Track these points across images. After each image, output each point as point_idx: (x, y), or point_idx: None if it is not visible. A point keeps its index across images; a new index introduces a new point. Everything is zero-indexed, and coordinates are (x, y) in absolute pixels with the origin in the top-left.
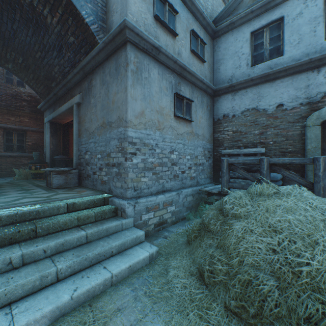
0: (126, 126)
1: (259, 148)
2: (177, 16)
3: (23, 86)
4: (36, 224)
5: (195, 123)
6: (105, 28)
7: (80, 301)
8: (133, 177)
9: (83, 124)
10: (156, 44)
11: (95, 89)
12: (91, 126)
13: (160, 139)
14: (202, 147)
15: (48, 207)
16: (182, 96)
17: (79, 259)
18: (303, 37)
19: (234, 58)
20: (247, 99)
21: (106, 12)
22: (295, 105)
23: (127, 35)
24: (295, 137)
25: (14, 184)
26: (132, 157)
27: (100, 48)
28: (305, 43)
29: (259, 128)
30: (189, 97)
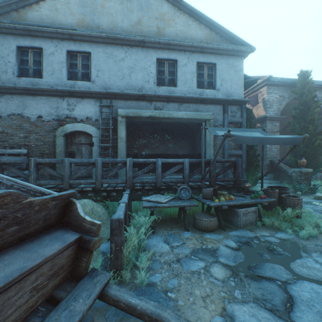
0: None
1: (23, 149)
2: None
3: None
4: None
5: None
6: None
7: None
8: None
9: None
10: None
11: None
12: None
13: None
14: None
15: None
16: None
17: None
18: (55, 72)
19: (1, 62)
20: (14, 105)
21: None
22: (51, 119)
23: None
24: (51, 143)
25: None
26: None
27: None
28: (57, 76)
29: (24, 132)
30: None
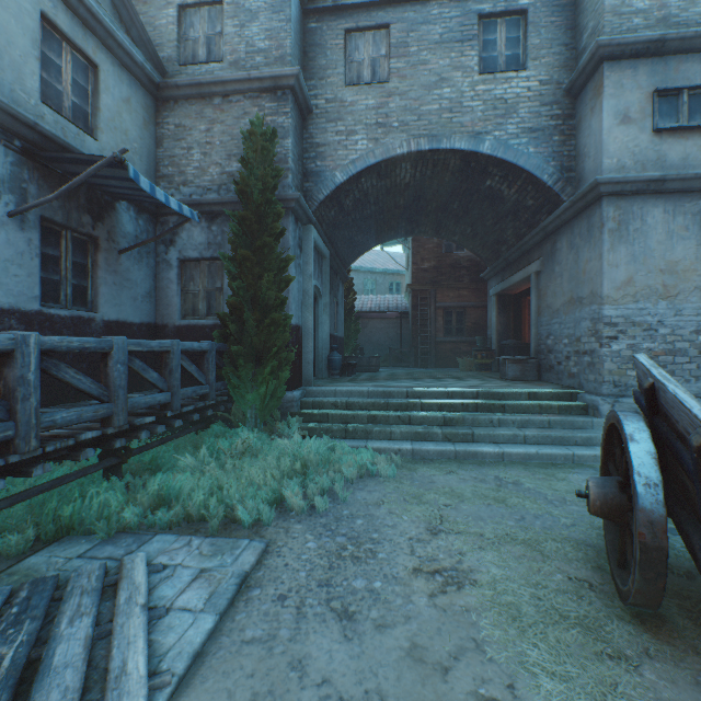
0: (600, 303)
1: None
2: None
3: (461, 249)
4: (504, 402)
5: None
6: (573, 177)
7: (543, 459)
8: (612, 369)
9: (544, 298)
10: (654, 176)
11: (560, 254)
12: (554, 302)
13: (668, 313)
14: None
15: (511, 391)
16: None
17: (541, 433)
18: None
19: None
20: None
21: (574, 156)
22: None
23: (601, 192)
24: None
25: (463, 374)
26: (610, 343)
27: (565, 208)
28: None
29: None
30: None
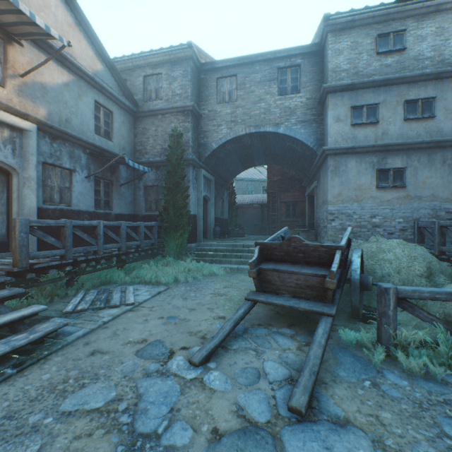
0: (327, 204)
1: None
2: (380, 104)
3: None
4: None
5: (414, 185)
6: (322, 143)
7: None
8: (332, 234)
9: (317, 200)
10: (348, 146)
11: (320, 179)
12: (319, 202)
13: (358, 208)
14: (431, 209)
15: None
16: (385, 169)
17: None
18: None
19: None
20: None
21: (322, 133)
22: None
23: (326, 153)
24: None
25: None
26: (331, 222)
27: (318, 158)
28: None
29: None
30: (401, 164)
